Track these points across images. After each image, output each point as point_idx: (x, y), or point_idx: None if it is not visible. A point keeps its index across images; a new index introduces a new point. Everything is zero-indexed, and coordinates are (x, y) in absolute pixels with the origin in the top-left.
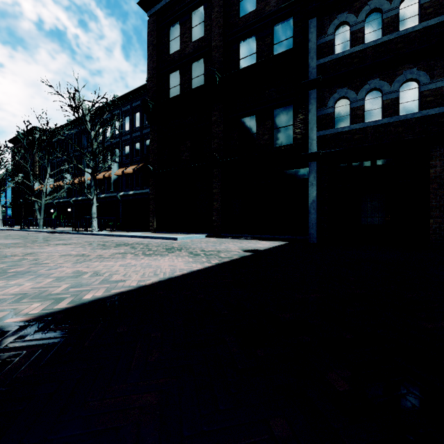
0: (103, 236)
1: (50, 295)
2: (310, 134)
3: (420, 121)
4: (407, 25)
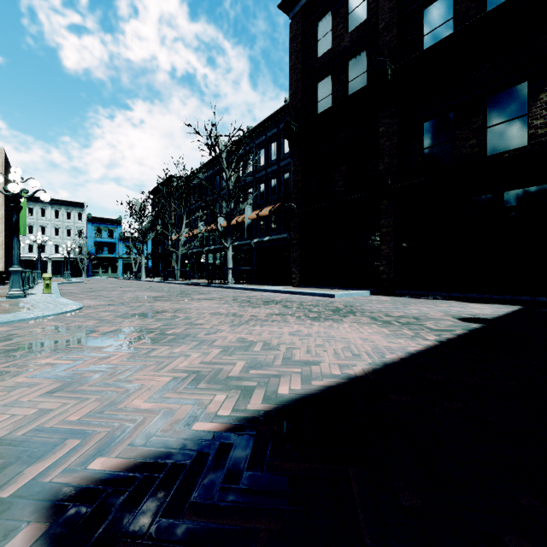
0: (241, 290)
1: (229, 378)
2: None
3: None
4: None
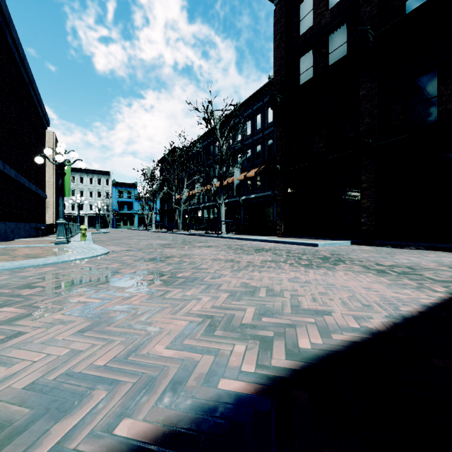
0: (232, 239)
1: (243, 325)
2: None
3: None
4: None
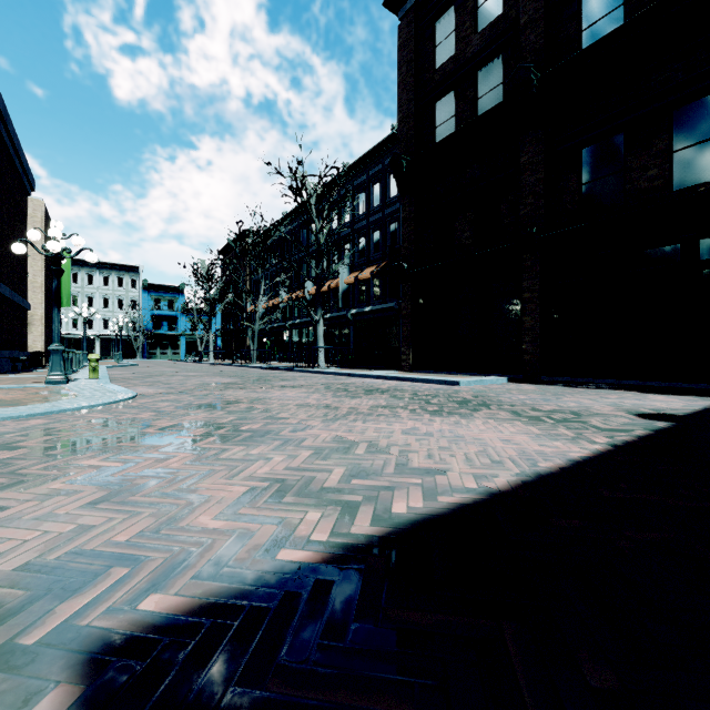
0: (335, 375)
1: (324, 490)
2: None
3: None
4: None
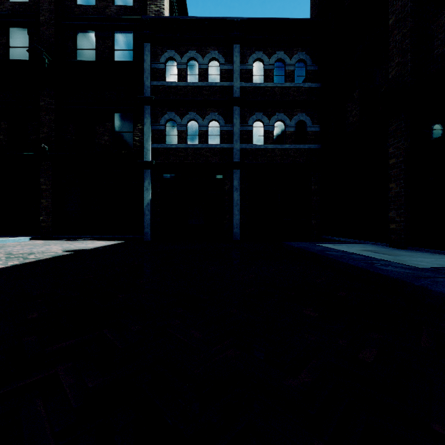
0: None
1: None
2: (145, 145)
3: (220, 151)
4: (213, 79)
